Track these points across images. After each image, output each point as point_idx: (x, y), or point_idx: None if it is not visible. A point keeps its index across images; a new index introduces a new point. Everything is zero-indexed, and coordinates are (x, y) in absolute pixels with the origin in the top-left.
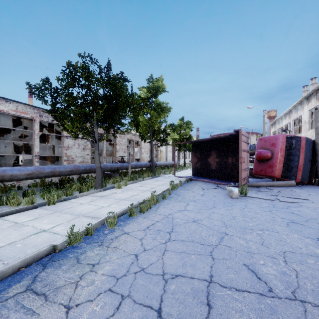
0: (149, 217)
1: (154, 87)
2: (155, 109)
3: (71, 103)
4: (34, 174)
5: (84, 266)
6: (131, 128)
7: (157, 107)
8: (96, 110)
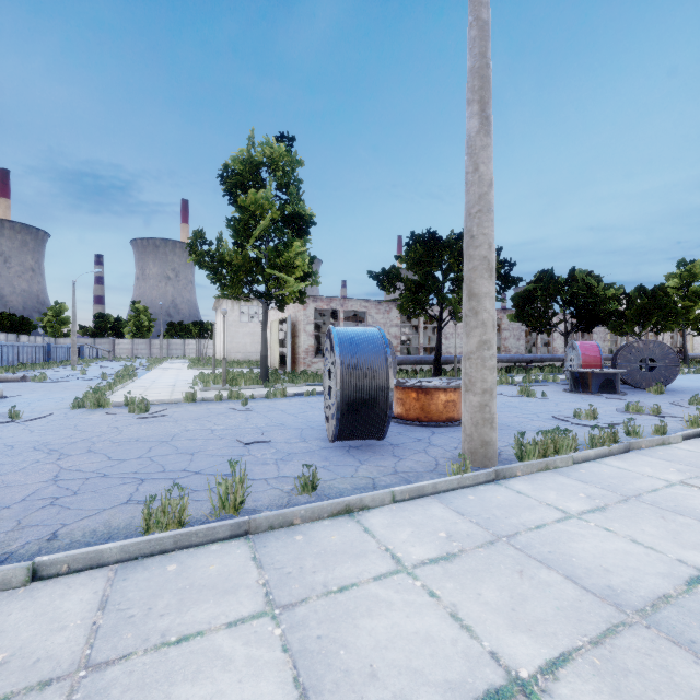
0: (699, 375)
1: (688, 277)
2: (689, 298)
3: (636, 320)
4: (605, 358)
5: (682, 376)
6: (671, 327)
7: (693, 294)
8: (649, 321)
